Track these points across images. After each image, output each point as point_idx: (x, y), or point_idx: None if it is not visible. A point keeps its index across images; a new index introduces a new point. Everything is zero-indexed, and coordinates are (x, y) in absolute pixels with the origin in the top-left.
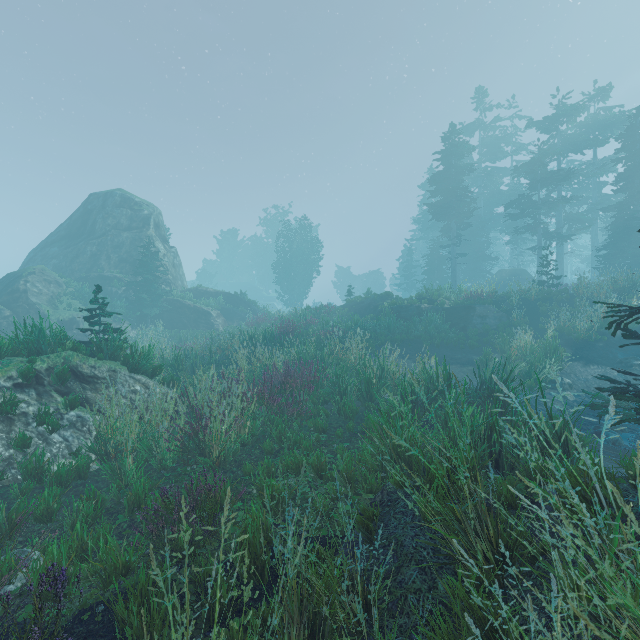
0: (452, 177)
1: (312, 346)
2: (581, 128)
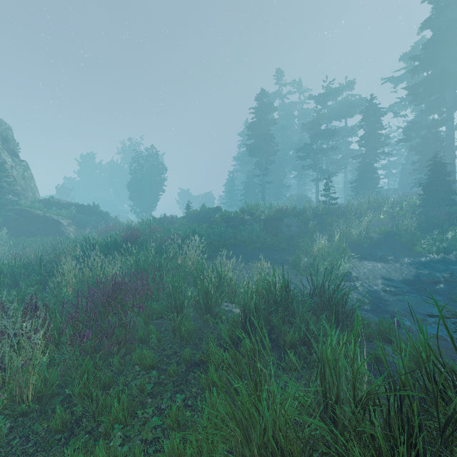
0: (262, 127)
1: (152, 253)
2: (339, 105)
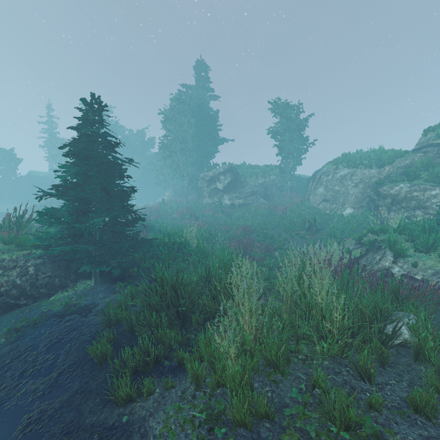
0: None
1: None
2: None
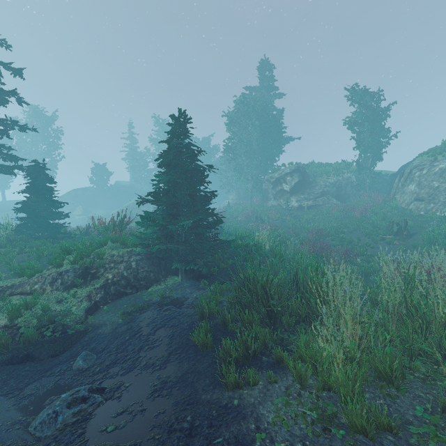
0: None
1: None
2: None
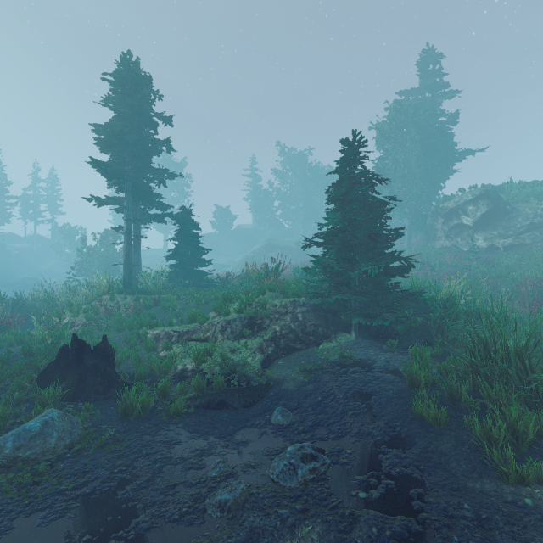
0: None
1: None
2: None
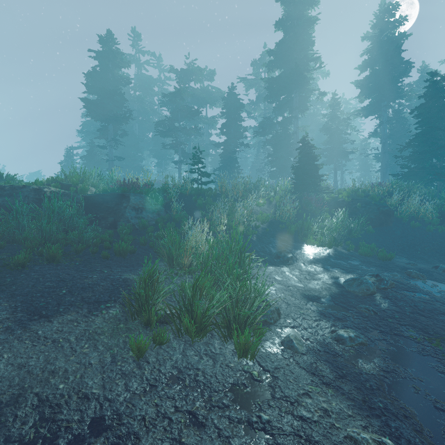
0: (110, 82)
1: None
2: (201, 91)
